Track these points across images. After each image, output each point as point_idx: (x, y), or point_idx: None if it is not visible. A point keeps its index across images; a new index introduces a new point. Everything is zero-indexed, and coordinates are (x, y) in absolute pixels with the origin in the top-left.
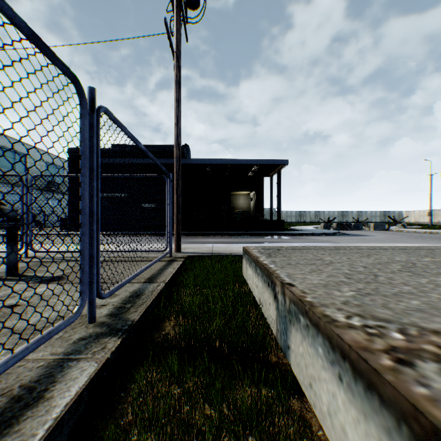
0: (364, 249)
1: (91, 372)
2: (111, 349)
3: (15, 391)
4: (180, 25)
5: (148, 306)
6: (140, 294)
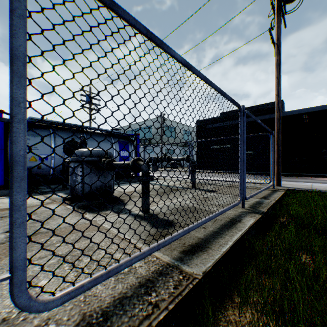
0: None
1: (254, 220)
2: (258, 217)
3: (230, 218)
4: (280, 22)
5: (268, 208)
6: (261, 203)
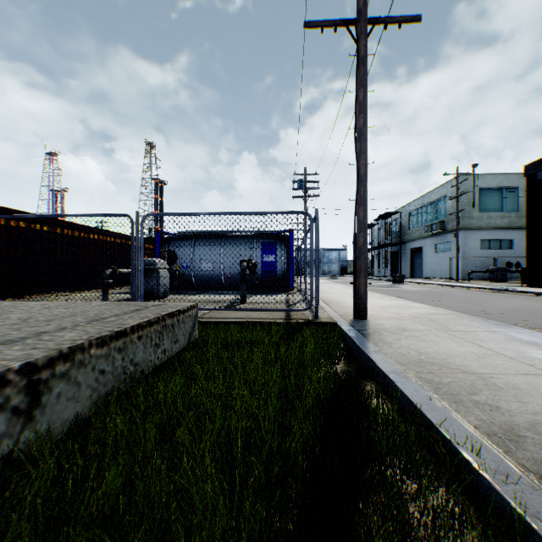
0: (56, 331)
1: None
2: None
3: None
4: None
5: None
6: None
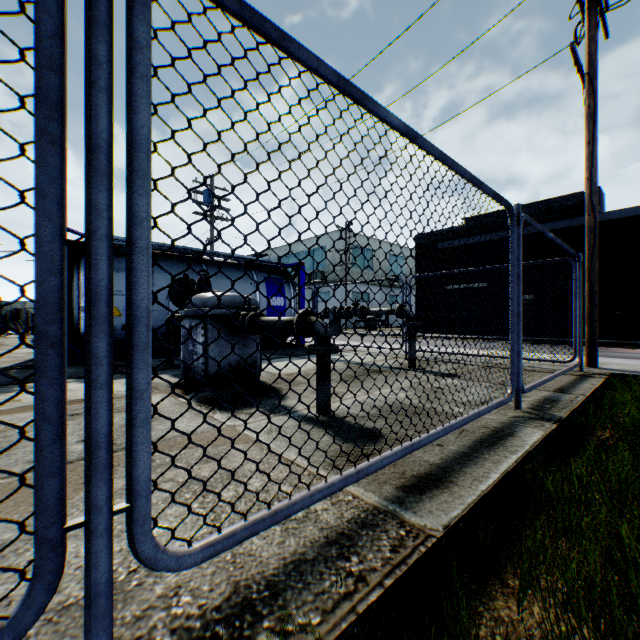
0: None
1: (541, 434)
2: (550, 428)
3: (491, 428)
4: (595, 28)
5: (571, 411)
6: (555, 400)
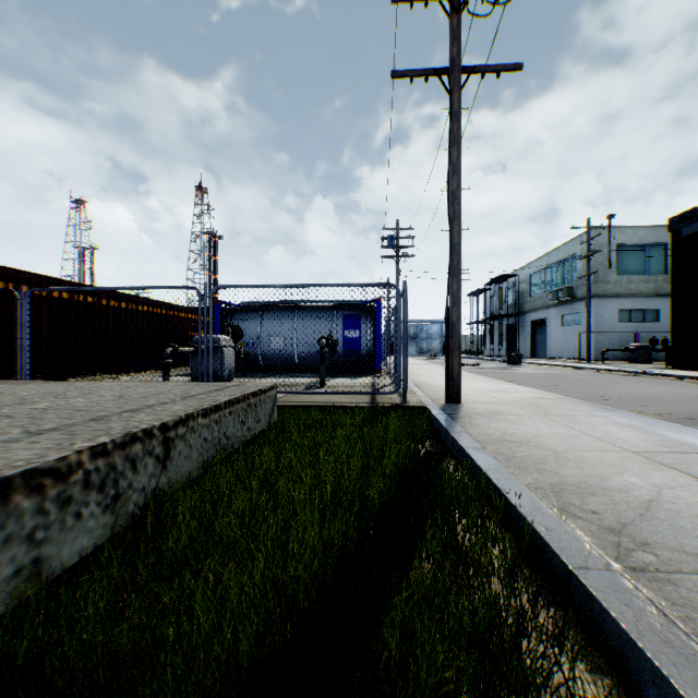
0: (160, 404)
1: None
2: None
3: None
4: (454, 13)
5: None
6: None
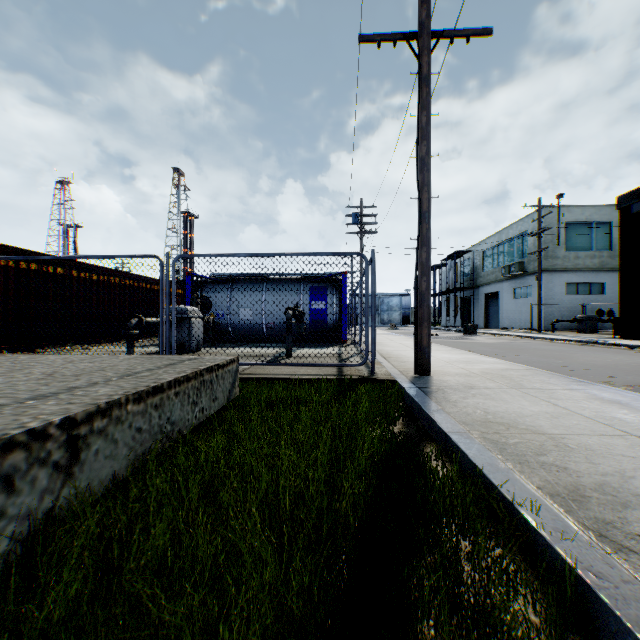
0: (87, 386)
1: None
2: None
3: None
4: None
5: None
6: None
